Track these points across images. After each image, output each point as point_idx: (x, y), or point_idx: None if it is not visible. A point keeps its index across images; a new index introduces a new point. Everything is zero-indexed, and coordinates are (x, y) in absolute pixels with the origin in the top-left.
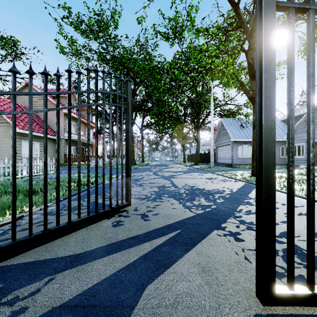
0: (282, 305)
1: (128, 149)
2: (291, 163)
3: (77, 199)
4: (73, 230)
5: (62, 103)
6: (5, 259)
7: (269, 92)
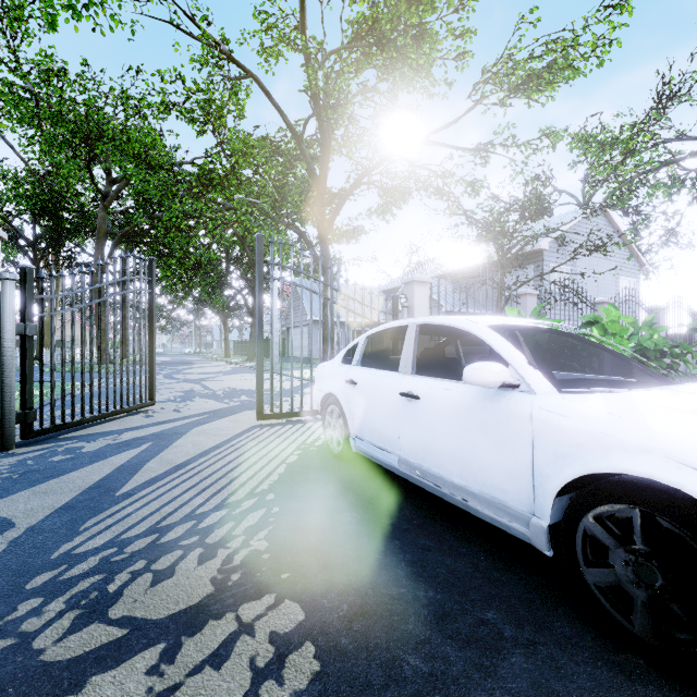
0: (266, 420)
1: (152, 340)
2: (272, 352)
3: (58, 410)
4: (102, 423)
5: None
6: (60, 436)
7: (260, 319)
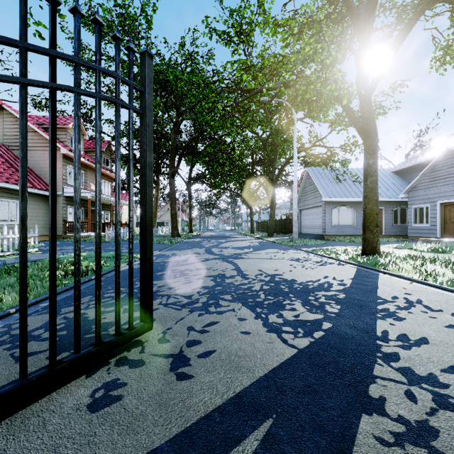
0: None
1: (145, 206)
2: None
3: (46, 310)
4: None
5: (59, 139)
6: None
7: None
